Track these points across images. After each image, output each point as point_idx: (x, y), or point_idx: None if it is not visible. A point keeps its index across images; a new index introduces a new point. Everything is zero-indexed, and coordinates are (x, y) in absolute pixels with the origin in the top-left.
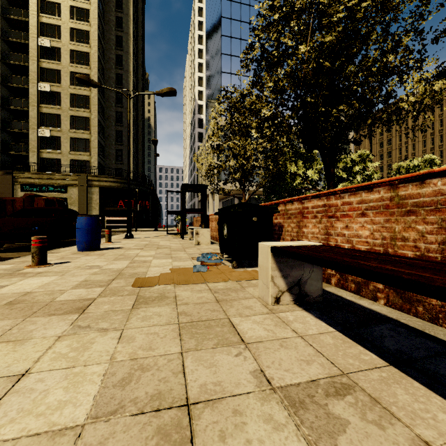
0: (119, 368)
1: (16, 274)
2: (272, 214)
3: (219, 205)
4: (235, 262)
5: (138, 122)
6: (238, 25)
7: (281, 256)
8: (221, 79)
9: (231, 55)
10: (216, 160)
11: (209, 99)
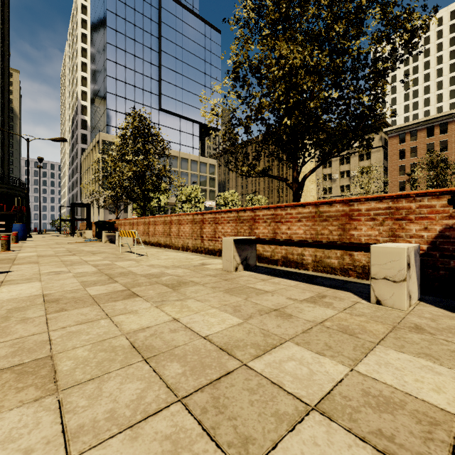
0: (76, 245)
1: (14, 244)
2: (114, 224)
3: (106, 210)
4: (100, 239)
5: (4, 117)
6: (124, 54)
7: (107, 233)
8: (107, 98)
9: (117, 79)
10: (101, 171)
11: (94, 108)
